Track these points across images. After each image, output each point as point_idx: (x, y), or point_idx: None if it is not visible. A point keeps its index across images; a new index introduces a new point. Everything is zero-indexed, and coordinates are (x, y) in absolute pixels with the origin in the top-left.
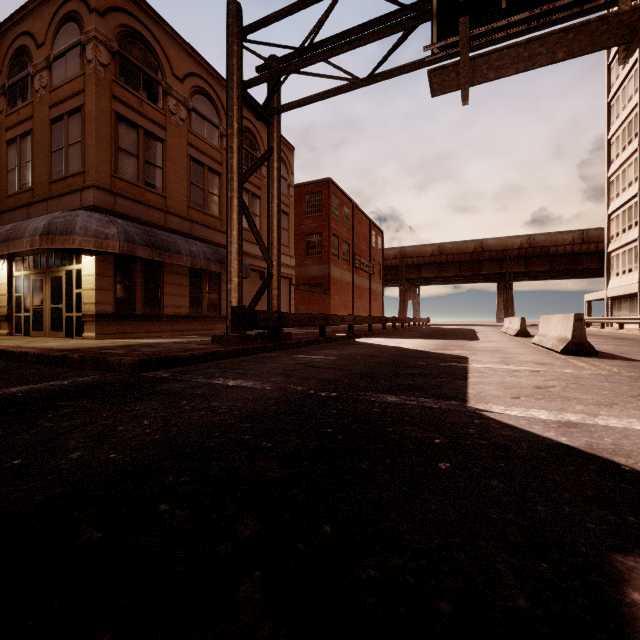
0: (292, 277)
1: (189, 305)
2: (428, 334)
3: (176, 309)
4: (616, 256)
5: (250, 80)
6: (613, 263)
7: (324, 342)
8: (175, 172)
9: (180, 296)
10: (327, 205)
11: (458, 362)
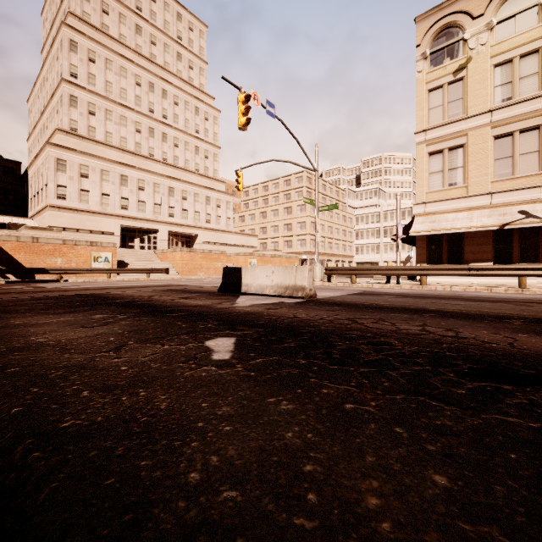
0: None
1: None
2: None
3: None
4: None
5: None
6: None
7: None
8: None
9: None
10: None
11: None
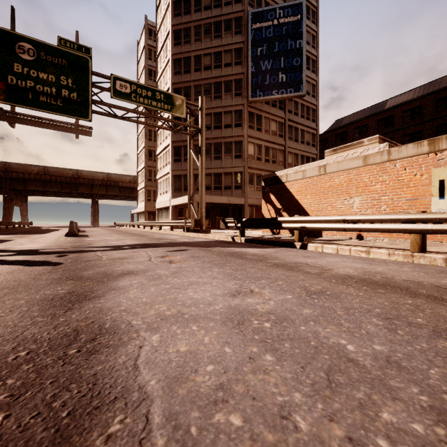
0: None
1: None
2: (16, 232)
3: None
4: (140, 193)
5: None
6: (139, 196)
7: None
8: None
9: None
10: None
11: (4, 241)
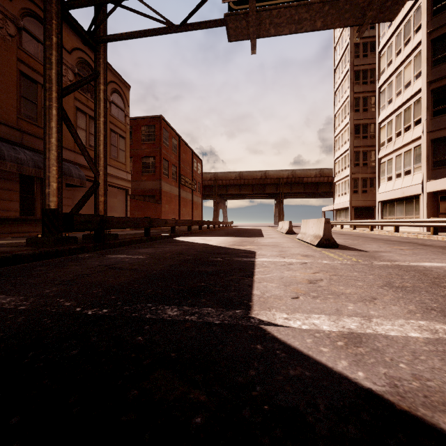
0: (128, 189)
1: (19, 209)
2: (231, 233)
3: (3, 212)
4: (338, 185)
5: (71, 1)
6: (337, 189)
7: (148, 241)
8: (1, 82)
9: (8, 200)
10: (159, 136)
11: (248, 257)
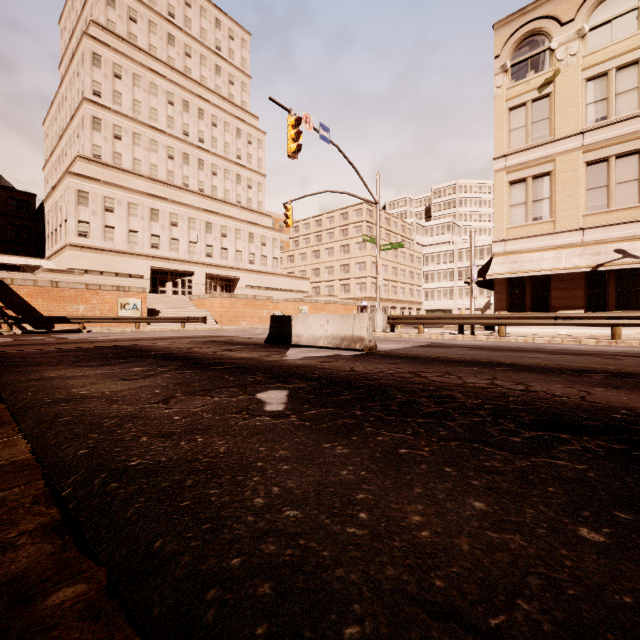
0: None
1: None
2: None
3: None
4: None
5: None
6: None
7: None
8: None
9: None
10: None
11: None
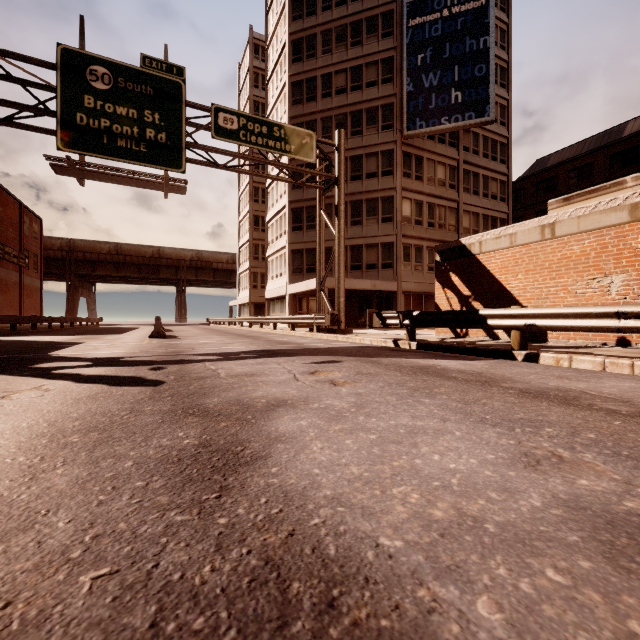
0: None
1: None
2: (84, 332)
3: None
4: (242, 277)
5: None
6: (241, 282)
7: None
8: None
9: None
10: None
11: (72, 344)
